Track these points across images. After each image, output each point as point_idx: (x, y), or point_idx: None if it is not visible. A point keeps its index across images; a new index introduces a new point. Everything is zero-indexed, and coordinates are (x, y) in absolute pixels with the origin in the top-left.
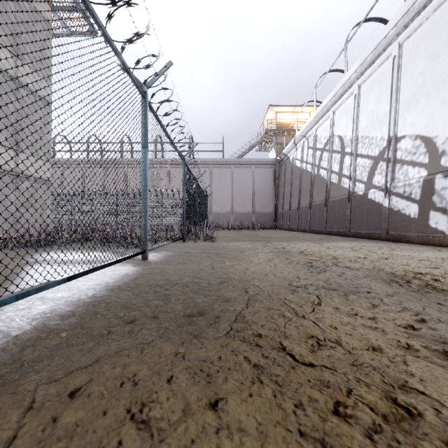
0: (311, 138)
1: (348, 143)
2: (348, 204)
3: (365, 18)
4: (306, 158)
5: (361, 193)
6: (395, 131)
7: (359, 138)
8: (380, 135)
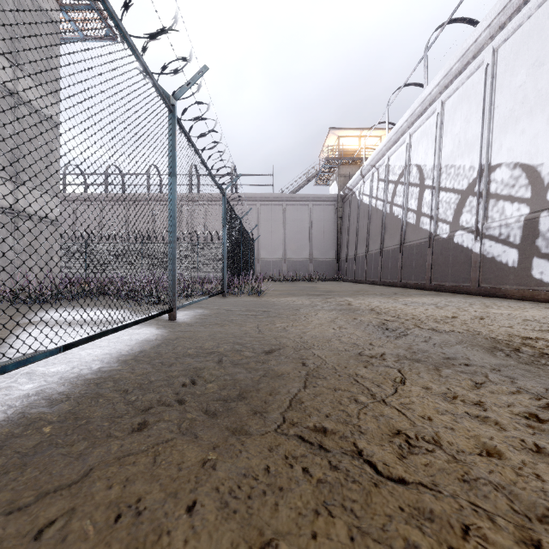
0: (383, 169)
1: (428, 173)
2: (429, 249)
3: (449, 18)
4: (376, 193)
5: (445, 236)
6: (489, 158)
7: (442, 167)
8: (469, 163)
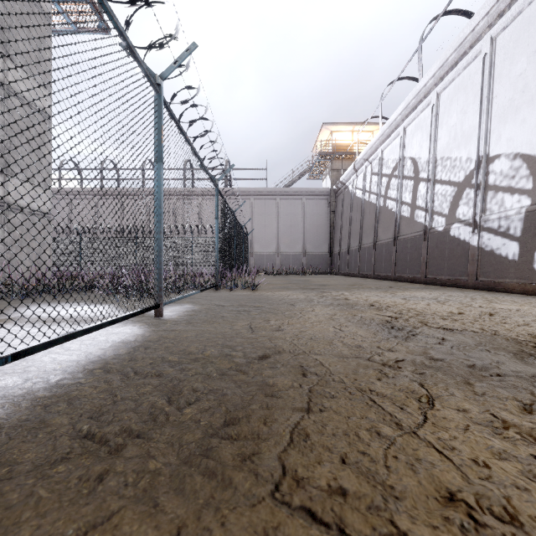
0: (376, 162)
1: (423, 166)
2: (424, 242)
3: (445, 8)
4: (370, 187)
5: (441, 229)
6: (487, 149)
7: (438, 159)
8: (466, 155)
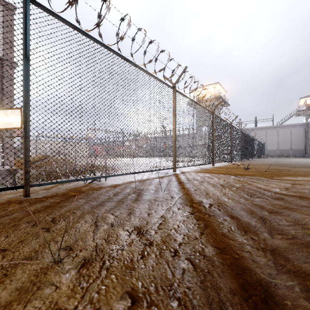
0: None
1: None
2: None
3: None
4: None
5: None
6: None
7: None
8: None
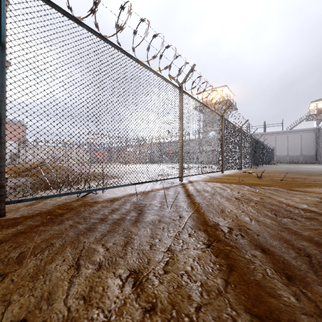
0: None
1: None
2: None
3: None
4: None
5: None
6: None
7: None
8: None
